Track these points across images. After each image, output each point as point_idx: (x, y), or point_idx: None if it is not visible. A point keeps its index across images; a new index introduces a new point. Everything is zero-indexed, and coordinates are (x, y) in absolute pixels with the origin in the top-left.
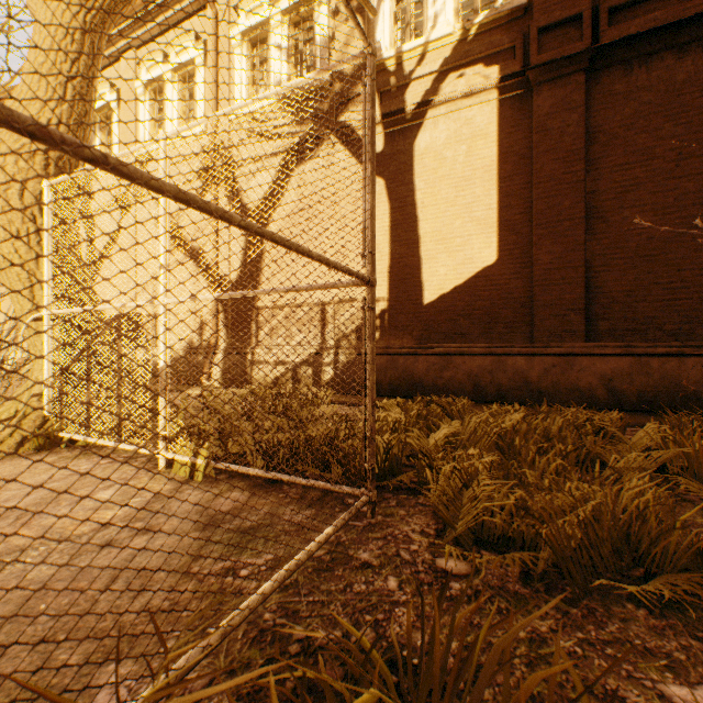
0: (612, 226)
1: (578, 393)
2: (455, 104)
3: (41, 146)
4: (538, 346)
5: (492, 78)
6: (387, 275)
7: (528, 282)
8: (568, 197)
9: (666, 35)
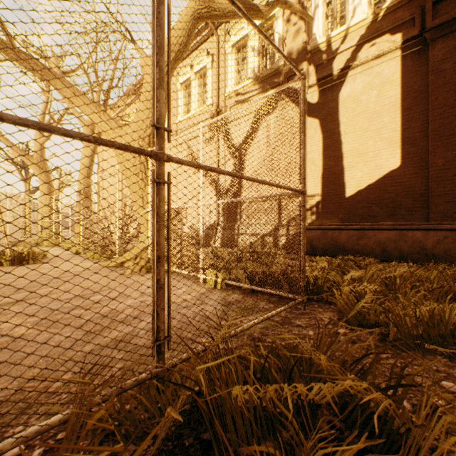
0: None
1: None
2: (368, 64)
3: (147, 134)
4: (433, 224)
5: (396, 43)
6: (320, 179)
7: (425, 179)
8: None
9: None
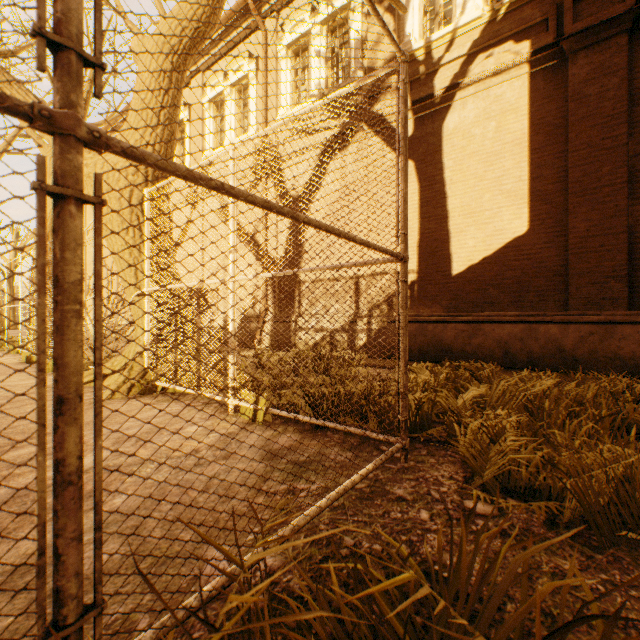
0: None
1: (619, 362)
2: (484, 84)
3: None
4: (573, 314)
5: (523, 53)
6: (416, 249)
7: (562, 251)
8: (607, 162)
9: None
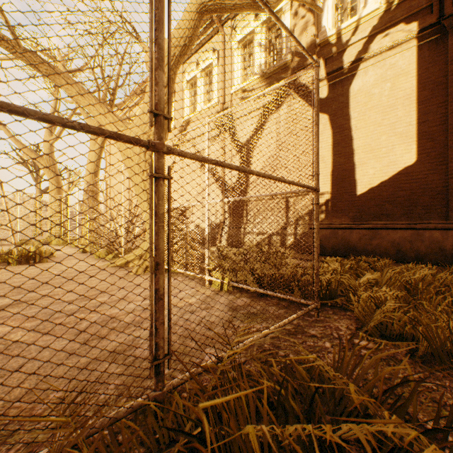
0: None
1: None
2: (381, 56)
3: (152, 131)
4: (452, 223)
5: (411, 32)
6: (330, 177)
7: (444, 176)
8: None
9: None
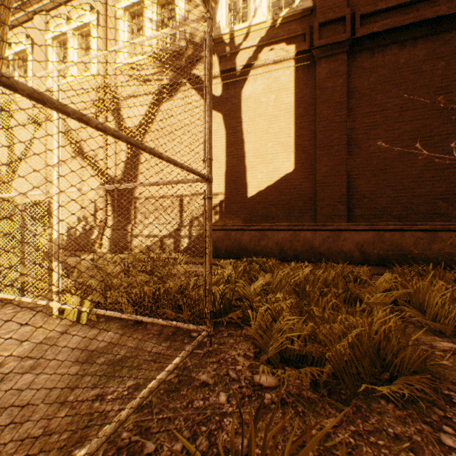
0: (363, 150)
1: (343, 254)
2: (268, 68)
3: None
4: (319, 225)
5: (291, 52)
6: (224, 177)
7: (313, 184)
8: (337, 131)
9: (393, 34)
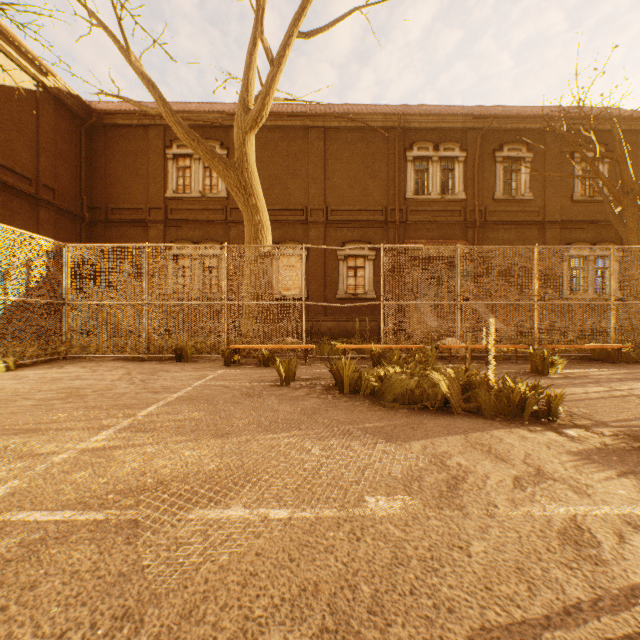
0: None
1: None
2: None
3: None
4: None
5: None
6: None
7: None
8: None
9: None
